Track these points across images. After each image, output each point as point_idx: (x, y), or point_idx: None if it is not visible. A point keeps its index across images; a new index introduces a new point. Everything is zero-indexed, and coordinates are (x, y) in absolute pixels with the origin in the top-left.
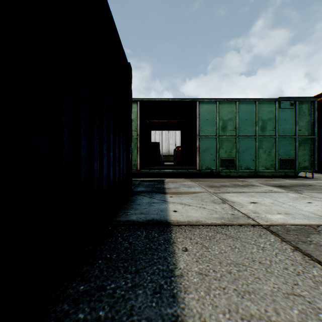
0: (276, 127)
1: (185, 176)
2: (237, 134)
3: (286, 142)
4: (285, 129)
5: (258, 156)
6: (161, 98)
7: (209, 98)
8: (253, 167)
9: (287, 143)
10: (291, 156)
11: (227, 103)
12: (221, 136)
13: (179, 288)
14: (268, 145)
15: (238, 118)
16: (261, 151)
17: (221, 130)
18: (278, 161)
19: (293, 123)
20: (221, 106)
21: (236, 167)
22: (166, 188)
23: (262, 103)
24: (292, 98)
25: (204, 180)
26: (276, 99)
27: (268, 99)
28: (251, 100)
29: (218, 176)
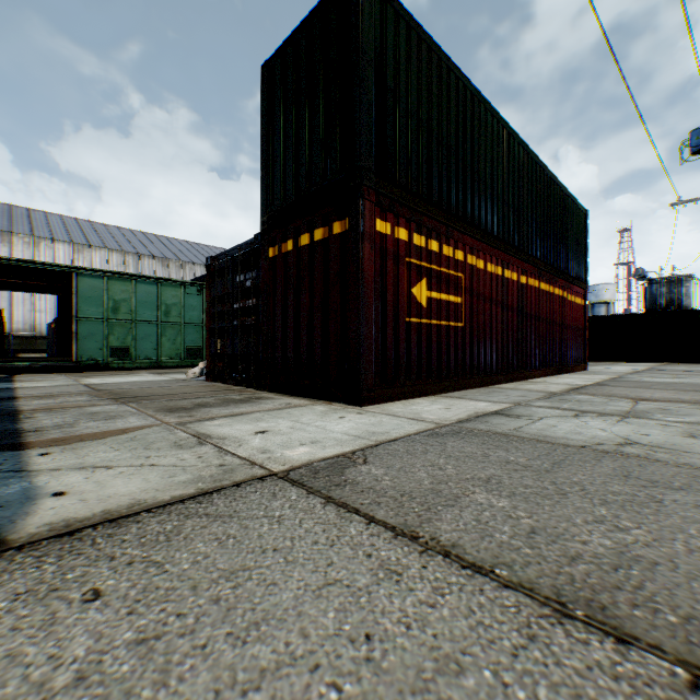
0: (183, 313)
1: (55, 370)
2: (134, 318)
3: (194, 330)
4: (193, 316)
5: (162, 344)
6: (10, 260)
7: (94, 271)
8: (155, 357)
9: (195, 331)
10: (199, 345)
11: (121, 280)
12: (113, 319)
13: (18, 392)
14: (174, 333)
15: (137, 300)
16: (165, 339)
17: (112, 312)
18: (185, 350)
19: (202, 310)
20: (113, 283)
21: (133, 358)
22: (18, 380)
23: (167, 286)
24: (200, 285)
25: (83, 373)
26: (182, 283)
27: (174, 283)
28: (153, 281)
29: (108, 369)
